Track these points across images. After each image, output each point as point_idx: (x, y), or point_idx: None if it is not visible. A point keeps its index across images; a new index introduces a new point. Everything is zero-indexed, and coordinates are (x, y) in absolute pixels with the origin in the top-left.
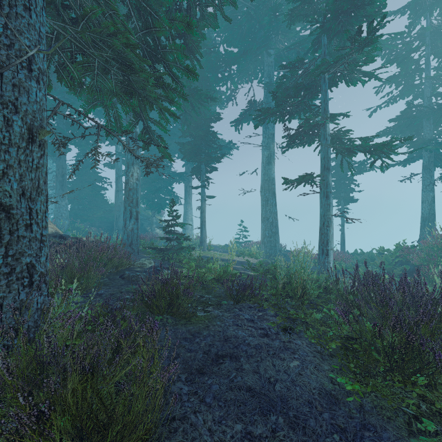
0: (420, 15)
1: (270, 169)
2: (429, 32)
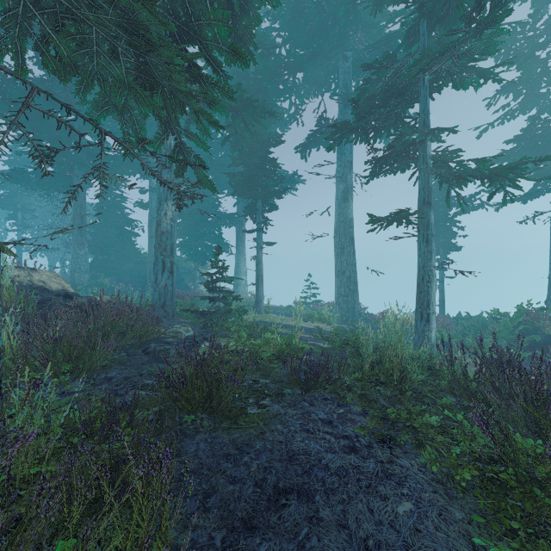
0: (549, 0)
1: (347, 207)
2: None
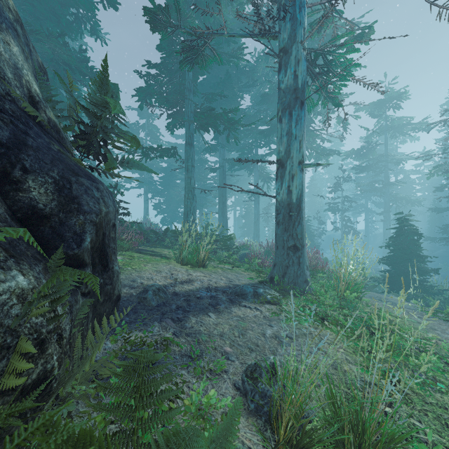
0: (143, 118)
1: None
2: (147, 126)
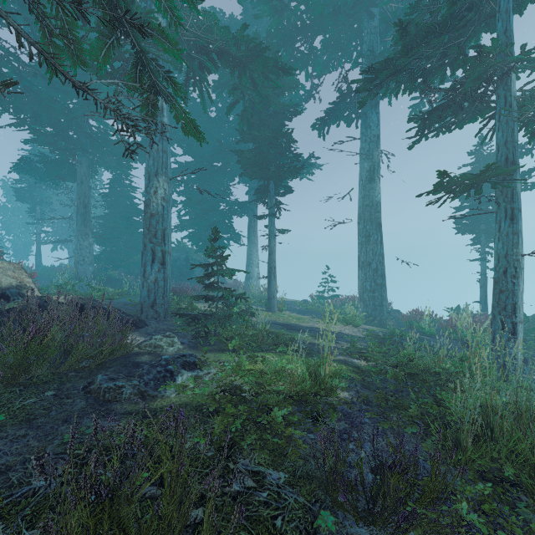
0: None
1: (373, 189)
2: None
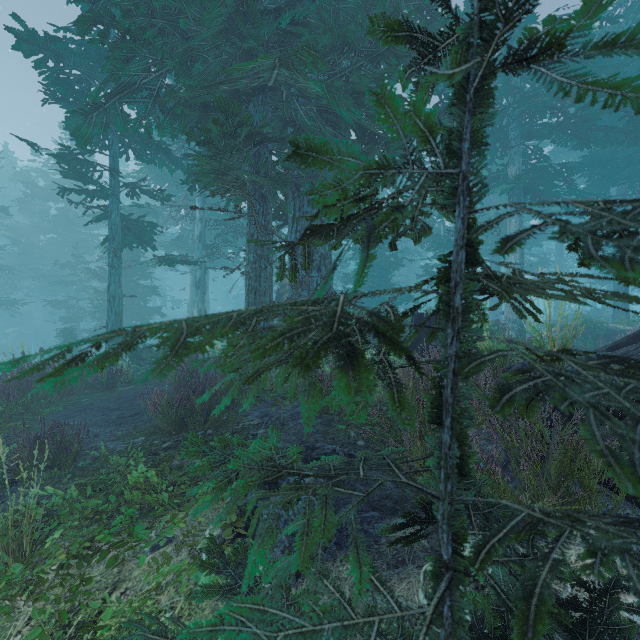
0: None
1: None
2: None
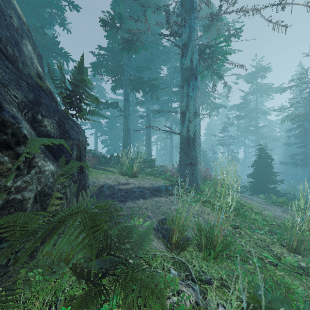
0: (94, 81)
1: None
2: (97, 87)
